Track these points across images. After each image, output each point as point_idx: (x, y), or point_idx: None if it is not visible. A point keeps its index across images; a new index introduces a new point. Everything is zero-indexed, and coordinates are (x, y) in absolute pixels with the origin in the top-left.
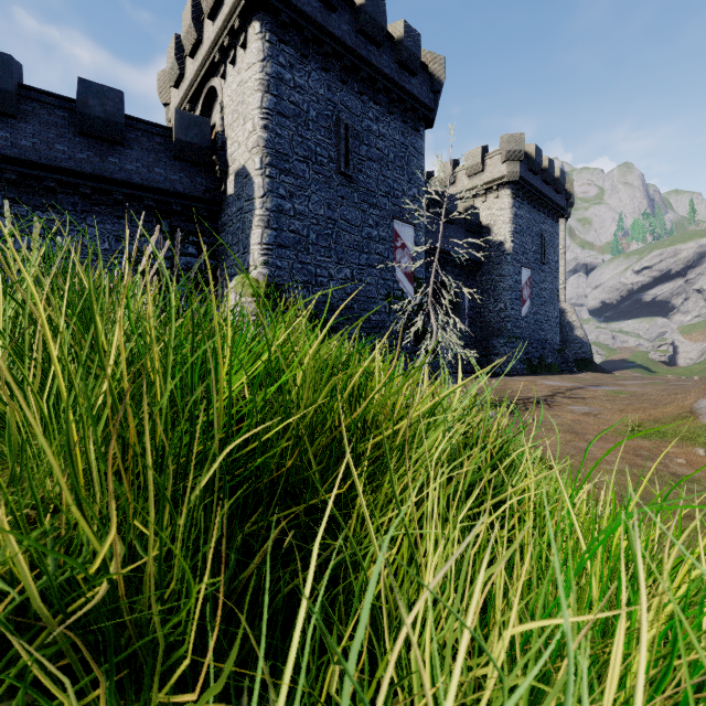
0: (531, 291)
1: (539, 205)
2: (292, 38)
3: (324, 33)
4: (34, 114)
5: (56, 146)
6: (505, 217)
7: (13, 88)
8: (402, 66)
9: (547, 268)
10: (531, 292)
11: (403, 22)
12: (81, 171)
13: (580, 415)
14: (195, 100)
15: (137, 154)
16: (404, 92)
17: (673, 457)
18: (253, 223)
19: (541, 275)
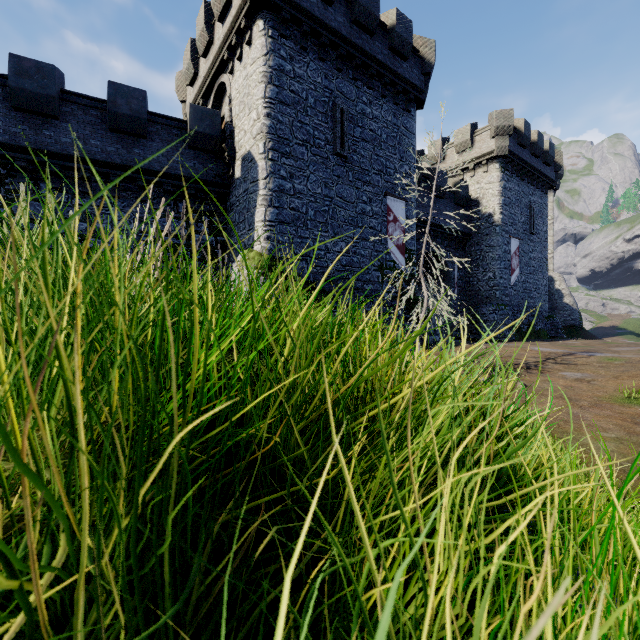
0: (519, 261)
1: (528, 178)
2: (292, 32)
3: (322, 26)
4: (73, 114)
5: (91, 141)
6: (494, 190)
7: (56, 93)
8: (394, 52)
9: (536, 238)
10: (519, 262)
11: (395, 10)
12: (111, 162)
13: (573, 381)
14: (208, 96)
15: (157, 146)
16: (396, 76)
17: None
18: (257, 202)
19: (529, 245)
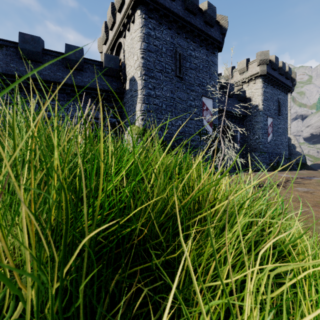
0: (272, 129)
1: (277, 86)
2: (155, 15)
3: (169, 11)
4: (48, 60)
5: (57, 73)
6: (259, 93)
7: (40, 50)
8: (206, 23)
9: (281, 117)
10: (272, 130)
11: (207, 2)
12: (66, 83)
13: (302, 192)
14: (113, 49)
15: (88, 74)
16: (207, 35)
17: None
18: (137, 101)
19: (278, 121)
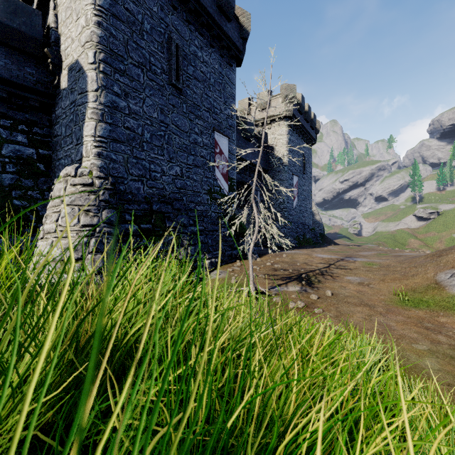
0: (298, 191)
1: (302, 135)
2: None
3: None
4: None
5: None
6: (284, 140)
7: None
8: (220, 10)
9: (306, 176)
10: (298, 192)
11: None
12: None
13: (358, 285)
14: (30, 1)
15: None
16: (222, 31)
17: (451, 327)
18: (86, 115)
19: (303, 181)
